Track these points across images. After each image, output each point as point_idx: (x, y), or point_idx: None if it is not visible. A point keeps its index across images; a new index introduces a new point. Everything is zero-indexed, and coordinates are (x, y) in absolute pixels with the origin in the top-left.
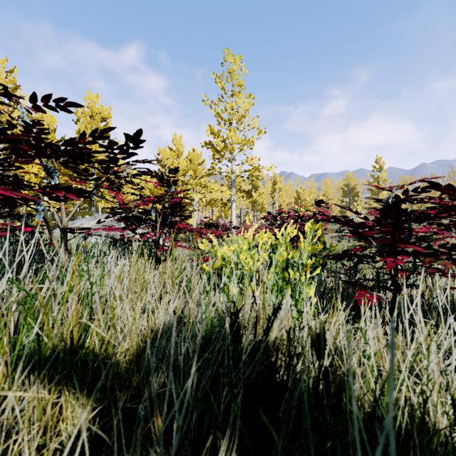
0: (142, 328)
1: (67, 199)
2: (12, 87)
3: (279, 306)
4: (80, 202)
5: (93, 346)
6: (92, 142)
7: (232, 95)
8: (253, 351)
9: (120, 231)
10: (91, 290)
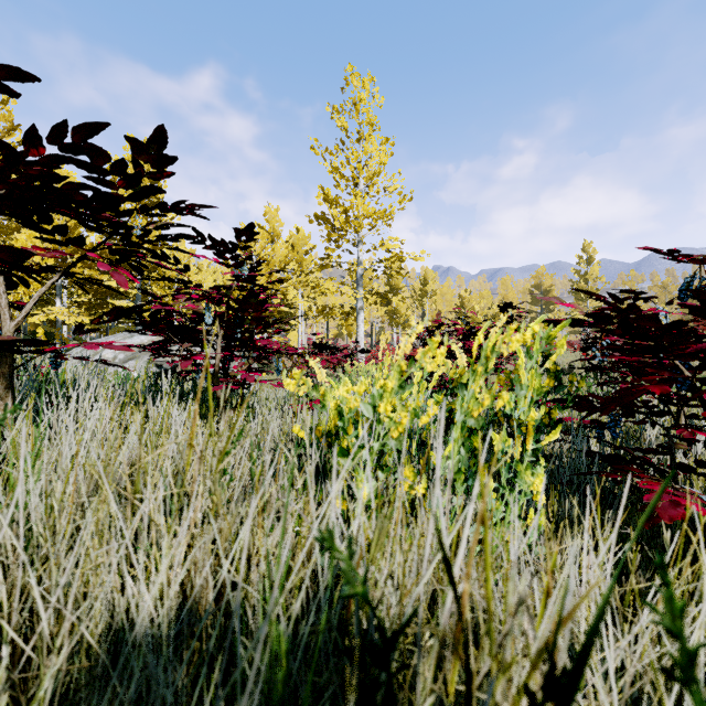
0: (87, 633)
1: (28, 286)
2: (6, 128)
3: (584, 655)
4: (42, 290)
5: None
6: (62, 160)
7: (359, 139)
8: None
9: (119, 348)
10: None
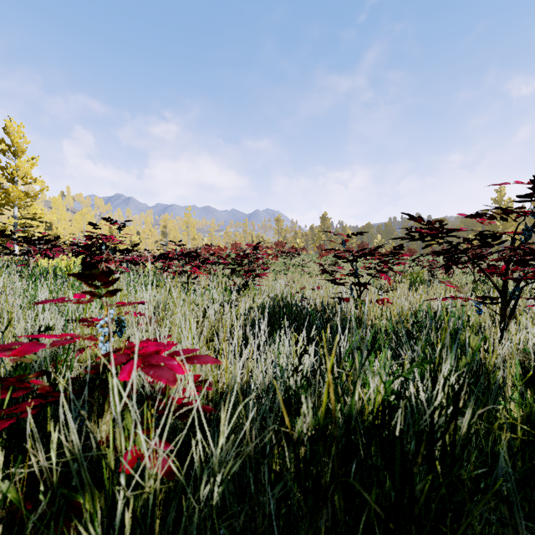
0: None
1: None
2: None
3: None
4: None
5: None
6: None
7: (15, 156)
8: None
9: None
10: None
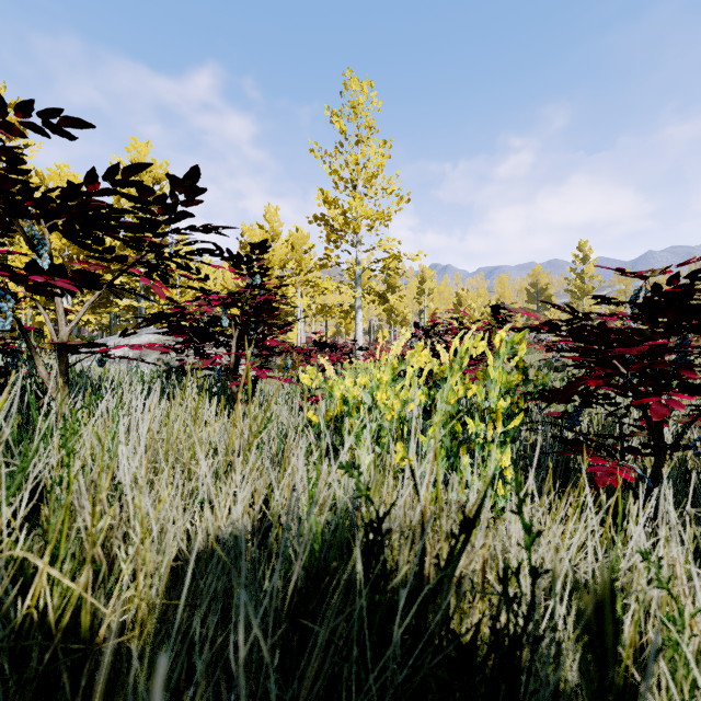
0: (181, 543)
1: (73, 295)
2: None
3: (478, 511)
4: (91, 300)
5: (69, 589)
6: (112, 192)
7: (357, 142)
8: (416, 614)
9: (160, 349)
10: (68, 467)
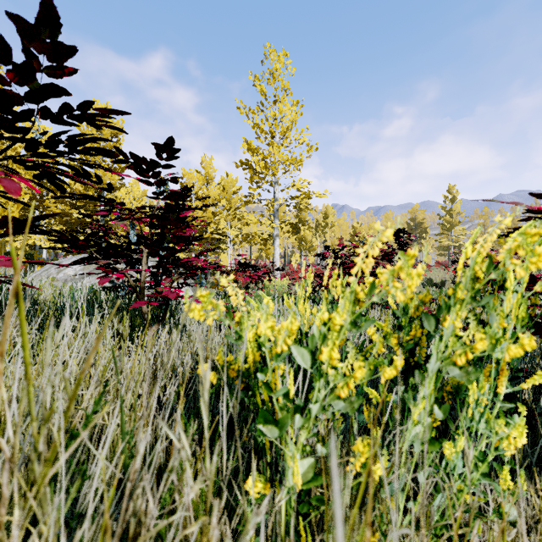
0: None
1: None
2: None
3: None
4: None
5: None
6: None
7: (275, 101)
8: None
9: (4, 263)
10: None
